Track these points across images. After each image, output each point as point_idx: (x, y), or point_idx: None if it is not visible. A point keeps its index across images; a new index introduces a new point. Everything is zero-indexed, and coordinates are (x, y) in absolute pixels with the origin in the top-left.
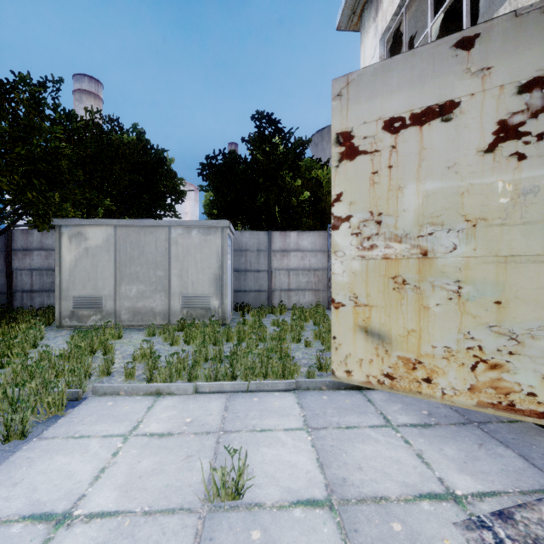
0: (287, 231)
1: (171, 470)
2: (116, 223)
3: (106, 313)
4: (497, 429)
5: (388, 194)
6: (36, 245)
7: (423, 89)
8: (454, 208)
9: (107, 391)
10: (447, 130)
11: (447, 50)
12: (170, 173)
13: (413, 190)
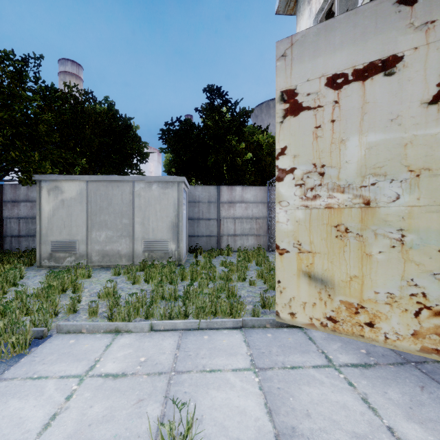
0: (233, 186)
1: (121, 417)
2: (88, 178)
3: (79, 255)
4: (435, 370)
5: (330, 147)
6: (22, 197)
7: (366, 46)
8: (397, 159)
9: (70, 329)
10: (390, 84)
11: (390, 7)
12: (135, 138)
13: (356, 143)
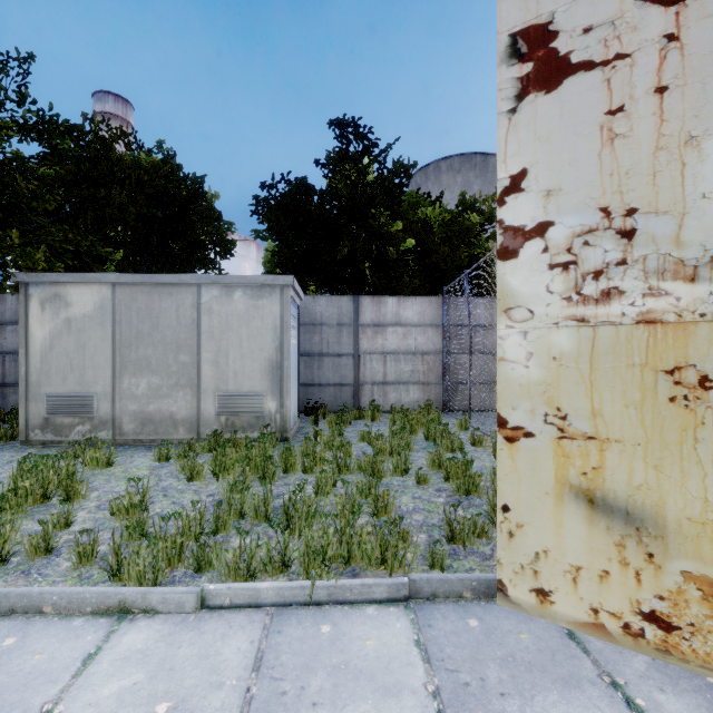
0: (382, 296)
1: None
2: (115, 279)
3: (99, 421)
4: None
5: (653, 159)
6: (9, 316)
7: None
8: None
9: (17, 605)
10: None
11: None
12: (212, 213)
13: None
